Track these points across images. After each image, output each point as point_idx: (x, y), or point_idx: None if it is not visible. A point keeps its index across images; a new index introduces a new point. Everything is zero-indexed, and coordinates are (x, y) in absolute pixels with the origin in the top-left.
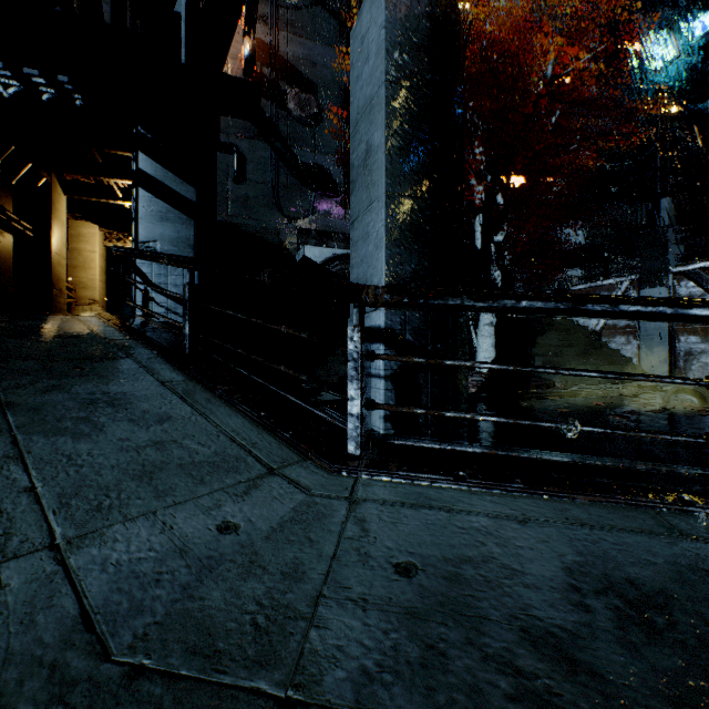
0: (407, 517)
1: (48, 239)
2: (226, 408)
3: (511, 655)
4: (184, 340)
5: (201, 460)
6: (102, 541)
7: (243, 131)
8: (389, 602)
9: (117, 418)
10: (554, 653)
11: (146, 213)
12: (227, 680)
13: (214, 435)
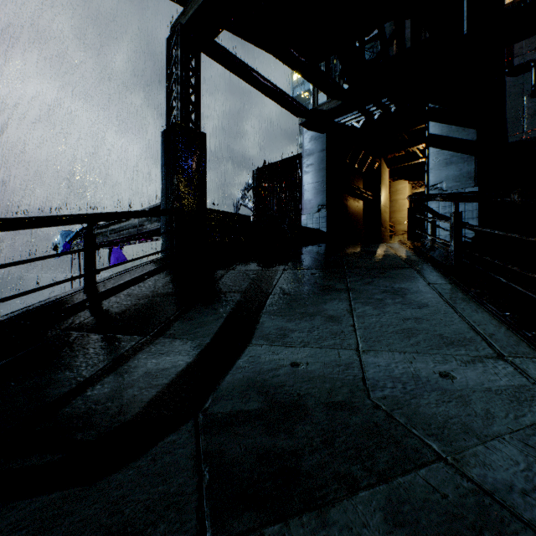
0: None
1: (378, 198)
2: (474, 305)
3: None
4: (450, 255)
5: (441, 334)
6: (376, 355)
7: None
8: None
9: (396, 301)
10: None
11: (434, 164)
12: (415, 433)
13: (456, 322)
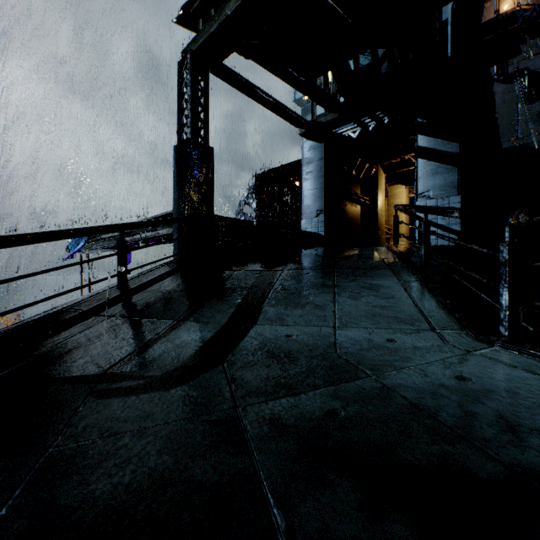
0: (499, 368)
1: (375, 203)
2: (428, 297)
3: (476, 413)
4: (421, 257)
5: (397, 316)
6: (347, 330)
7: (535, 49)
8: (436, 380)
9: (370, 294)
10: (505, 425)
11: (422, 174)
12: (359, 367)
13: (411, 308)
